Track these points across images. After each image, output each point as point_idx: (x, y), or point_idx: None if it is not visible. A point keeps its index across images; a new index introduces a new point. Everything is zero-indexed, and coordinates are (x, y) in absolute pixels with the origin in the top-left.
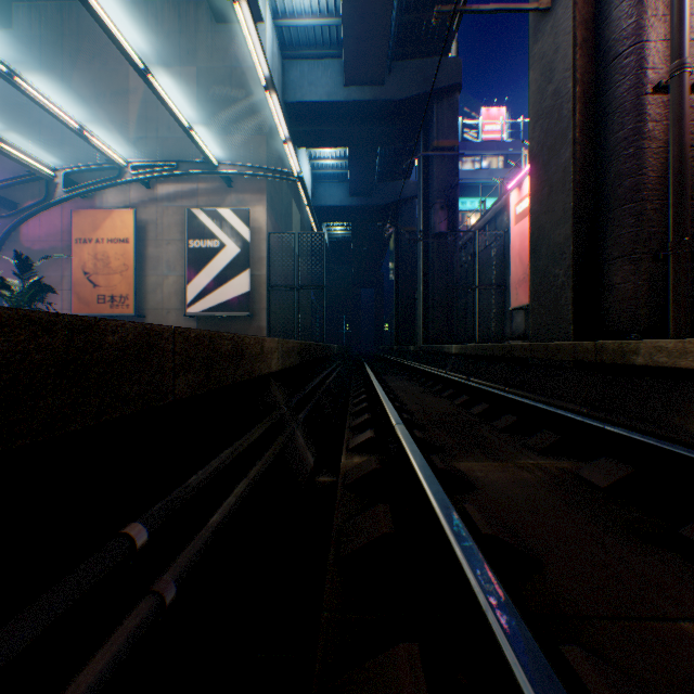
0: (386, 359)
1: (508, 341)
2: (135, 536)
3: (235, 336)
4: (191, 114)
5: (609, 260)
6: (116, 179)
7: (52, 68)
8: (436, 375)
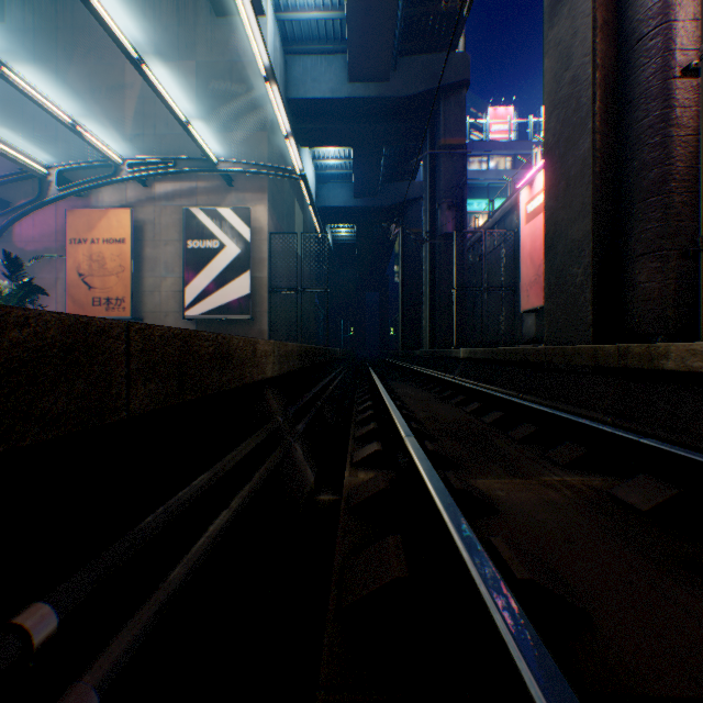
0: (391, 364)
1: (518, 345)
2: (31, 628)
3: (219, 337)
4: (190, 110)
5: (633, 258)
6: (112, 177)
7: (46, 63)
8: (444, 381)
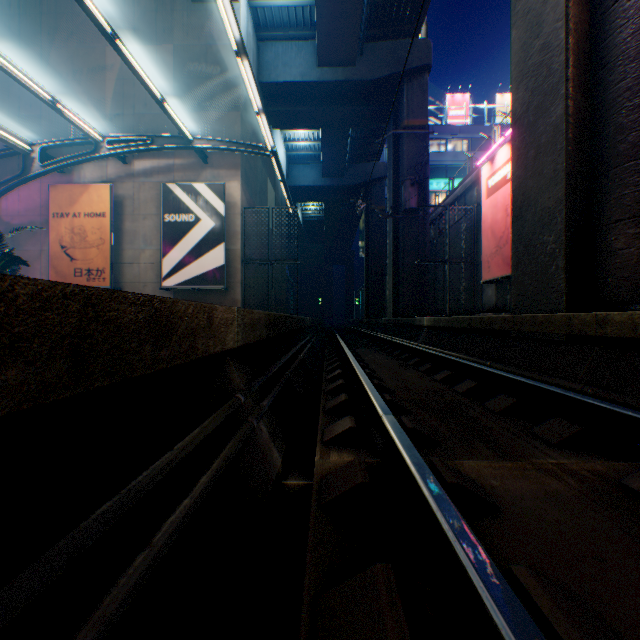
0: (357, 331)
1: (478, 313)
2: None
3: (154, 300)
4: (167, 91)
5: (609, 224)
6: (92, 154)
7: (31, 46)
8: (410, 348)
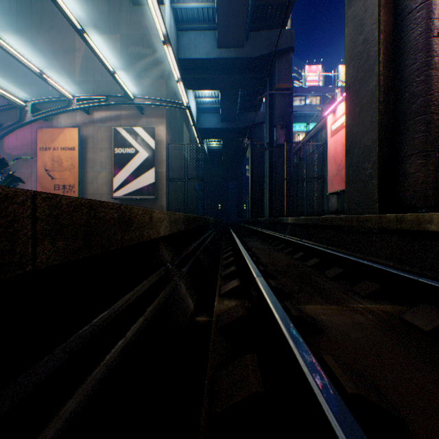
0: (244, 227)
1: (325, 215)
2: None
3: (122, 206)
4: (116, 65)
5: (405, 157)
6: (66, 107)
7: (25, 35)
8: (279, 238)
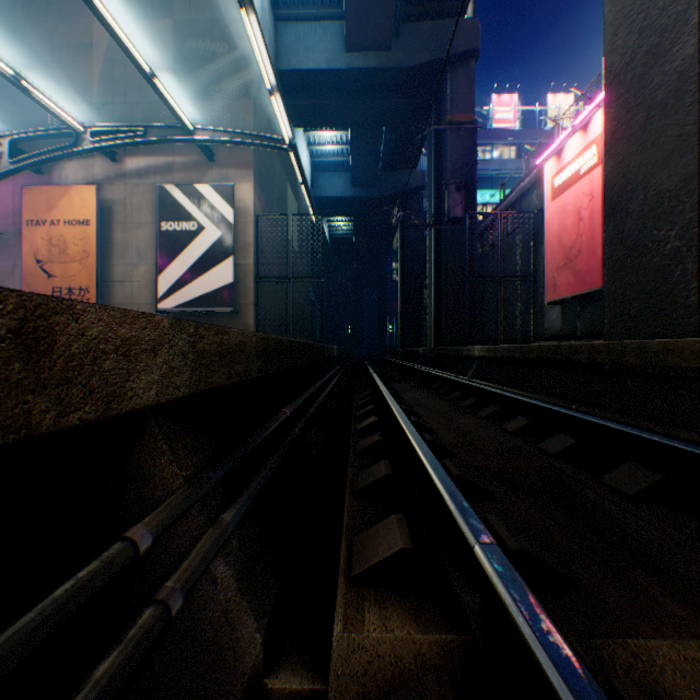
0: (392, 363)
1: (538, 341)
2: None
3: None
4: (165, 75)
5: None
6: (72, 147)
7: (2, 21)
8: (461, 384)
